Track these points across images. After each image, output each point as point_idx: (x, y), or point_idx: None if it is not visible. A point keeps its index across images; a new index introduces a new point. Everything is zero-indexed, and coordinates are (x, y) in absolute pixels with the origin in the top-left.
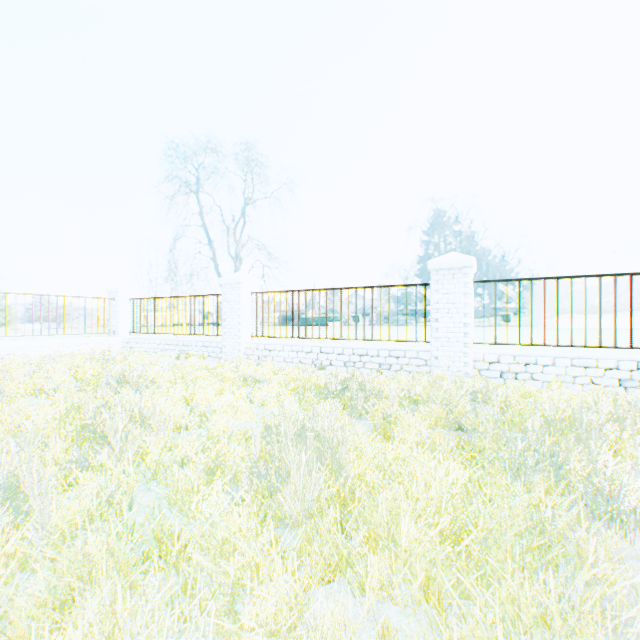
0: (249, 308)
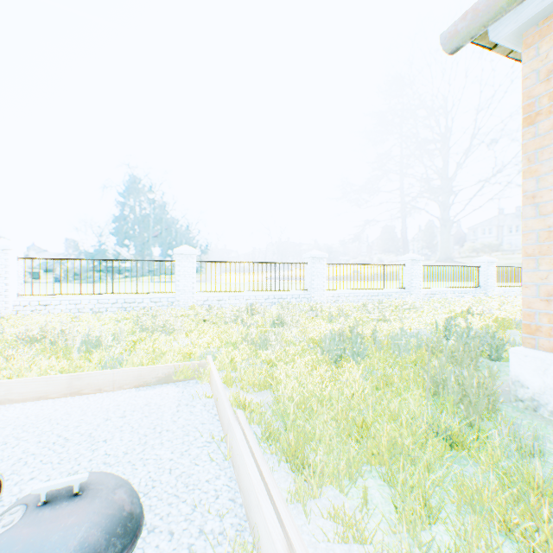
0: (16, 271)
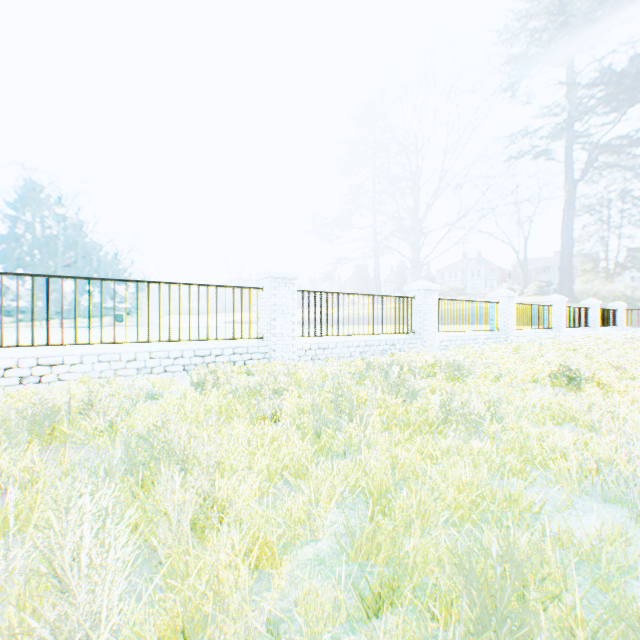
0: None
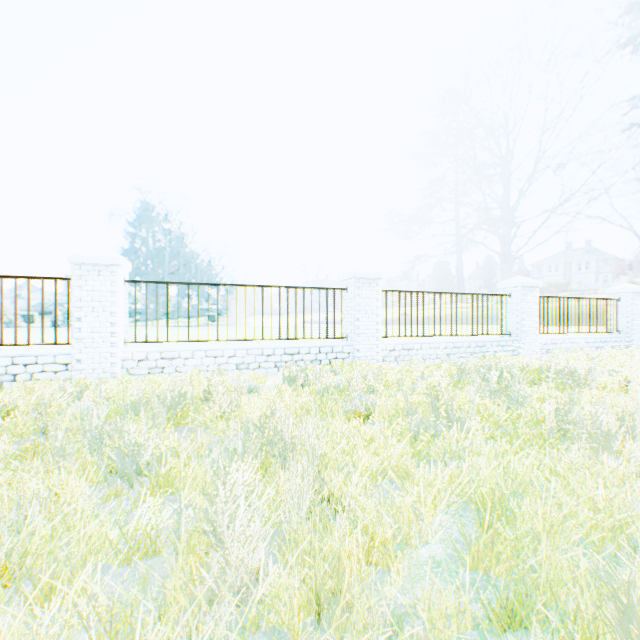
0: None
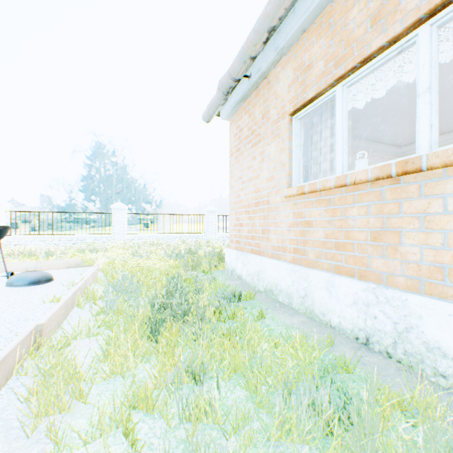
0: (5, 219)
